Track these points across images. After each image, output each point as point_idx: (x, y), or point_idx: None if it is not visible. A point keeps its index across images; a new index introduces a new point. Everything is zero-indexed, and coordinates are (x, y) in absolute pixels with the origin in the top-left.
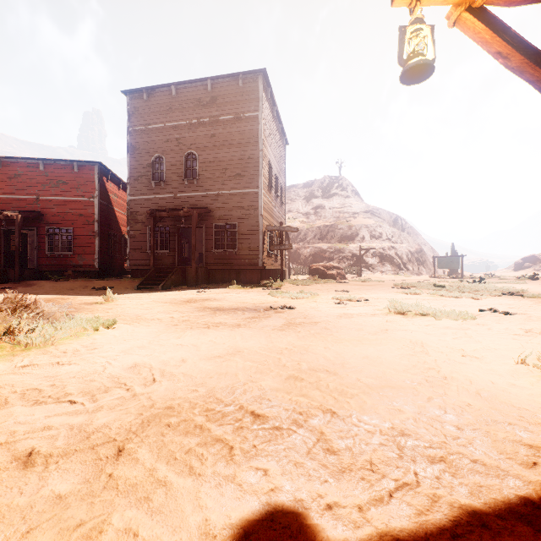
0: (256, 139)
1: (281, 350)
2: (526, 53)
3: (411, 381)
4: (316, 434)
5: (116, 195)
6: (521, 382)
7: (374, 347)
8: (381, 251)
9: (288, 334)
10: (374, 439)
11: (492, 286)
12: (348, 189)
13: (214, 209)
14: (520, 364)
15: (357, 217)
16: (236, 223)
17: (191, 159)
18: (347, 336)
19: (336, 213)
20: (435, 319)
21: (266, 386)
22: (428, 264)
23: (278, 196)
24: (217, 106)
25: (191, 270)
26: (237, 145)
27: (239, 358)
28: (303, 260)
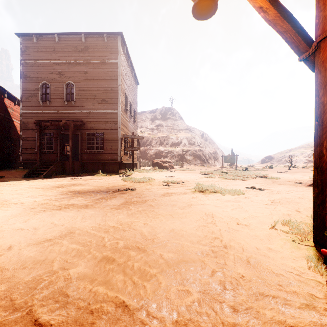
0: (116, 78)
1: (108, 228)
2: (278, 9)
3: (201, 253)
4: None
5: (12, 109)
6: (275, 246)
7: (180, 220)
8: (194, 152)
9: (121, 212)
10: None
11: (251, 172)
12: (176, 115)
13: (87, 122)
14: (272, 229)
15: (181, 132)
16: (102, 132)
17: (70, 87)
18: (164, 212)
19: (169, 129)
20: (222, 195)
21: (74, 275)
22: (219, 160)
23: (132, 116)
24: (89, 52)
25: (68, 164)
26: (103, 81)
27: (67, 240)
28: (149, 157)
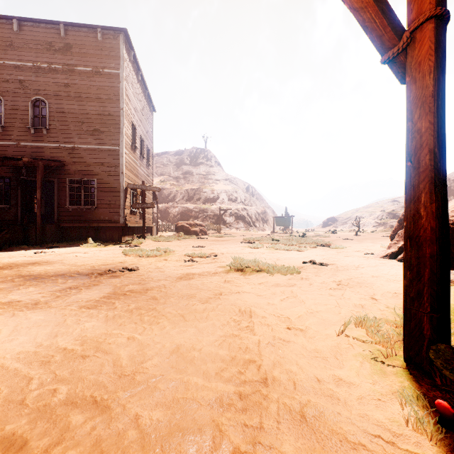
0: (117, 97)
1: (52, 355)
2: None
3: (219, 401)
4: None
5: None
6: (347, 373)
7: (197, 326)
8: (236, 212)
9: (96, 314)
10: None
11: (310, 239)
12: (212, 160)
13: (68, 163)
14: (341, 336)
15: (218, 183)
16: (94, 179)
17: (39, 106)
18: (173, 310)
19: (202, 179)
20: (269, 275)
21: None
22: (270, 222)
23: (144, 157)
24: (72, 54)
25: (35, 228)
26: (96, 100)
27: None
28: (172, 218)
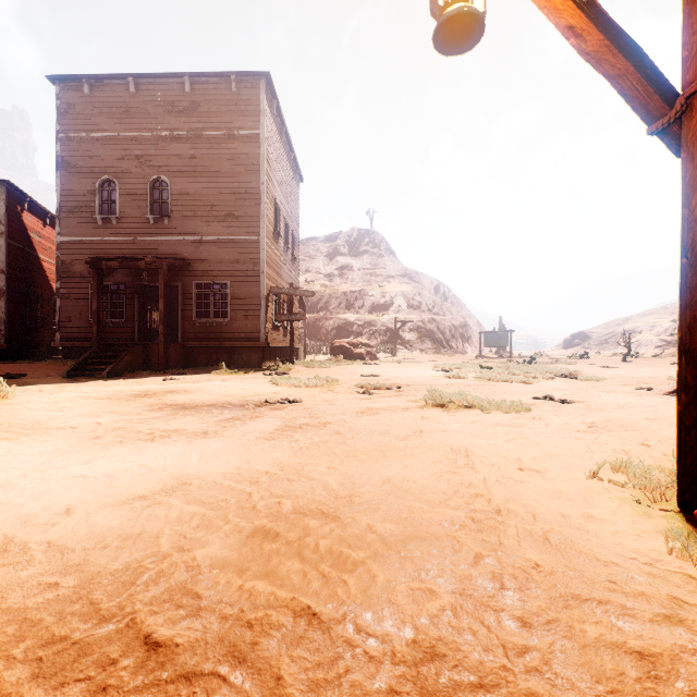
0: (256, 168)
1: (257, 476)
2: (606, 31)
3: (450, 523)
4: (267, 681)
5: (39, 234)
6: (599, 511)
7: (402, 462)
8: (421, 324)
9: (279, 445)
10: (380, 676)
11: (543, 367)
12: (382, 247)
13: (195, 261)
14: (592, 479)
15: (392, 282)
16: (227, 282)
17: (160, 187)
18: (366, 445)
19: (367, 276)
20: (483, 413)
21: (204, 560)
22: (473, 340)
23: (289, 248)
24: (200, 115)
25: (158, 349)
26: (230, 174)
27: (179, 499)
28: (324, 335)
